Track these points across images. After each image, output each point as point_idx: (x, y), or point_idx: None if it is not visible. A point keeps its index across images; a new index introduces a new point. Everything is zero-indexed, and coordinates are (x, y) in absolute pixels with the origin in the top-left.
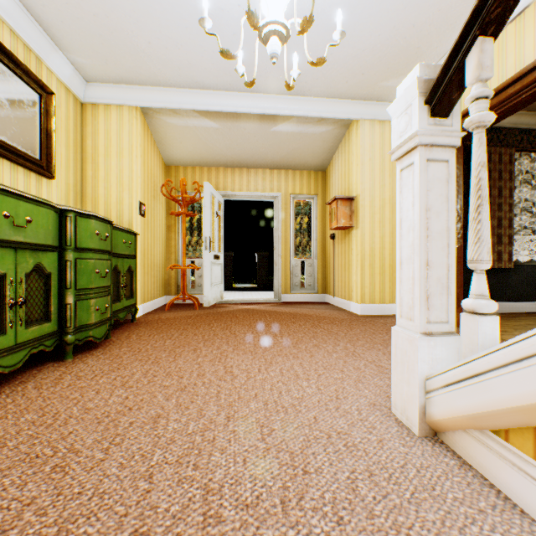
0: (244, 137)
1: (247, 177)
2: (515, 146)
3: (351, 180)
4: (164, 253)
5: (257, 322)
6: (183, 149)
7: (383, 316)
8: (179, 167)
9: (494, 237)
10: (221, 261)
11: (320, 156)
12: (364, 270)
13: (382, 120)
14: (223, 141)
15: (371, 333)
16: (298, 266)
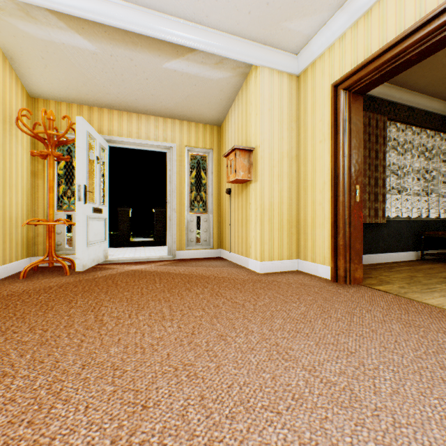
0: (131, 71)
1: (137, 123)
2: (385, 115)
3: (249, 131)
4: (27, 204)
5: (142, 292)
6: (52, 76)
7: (283, 274)
8: (50, 101)
9: (372, 195)
10: (105, 215)
11: (216, 108)
12: (264, 226)
13: (281, 70)
14: (104, 73)
15: (283, 302)
16: (194, 221)
